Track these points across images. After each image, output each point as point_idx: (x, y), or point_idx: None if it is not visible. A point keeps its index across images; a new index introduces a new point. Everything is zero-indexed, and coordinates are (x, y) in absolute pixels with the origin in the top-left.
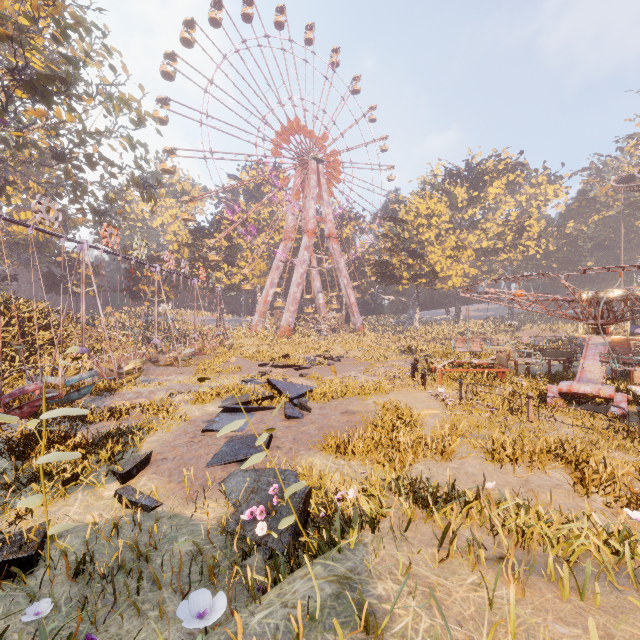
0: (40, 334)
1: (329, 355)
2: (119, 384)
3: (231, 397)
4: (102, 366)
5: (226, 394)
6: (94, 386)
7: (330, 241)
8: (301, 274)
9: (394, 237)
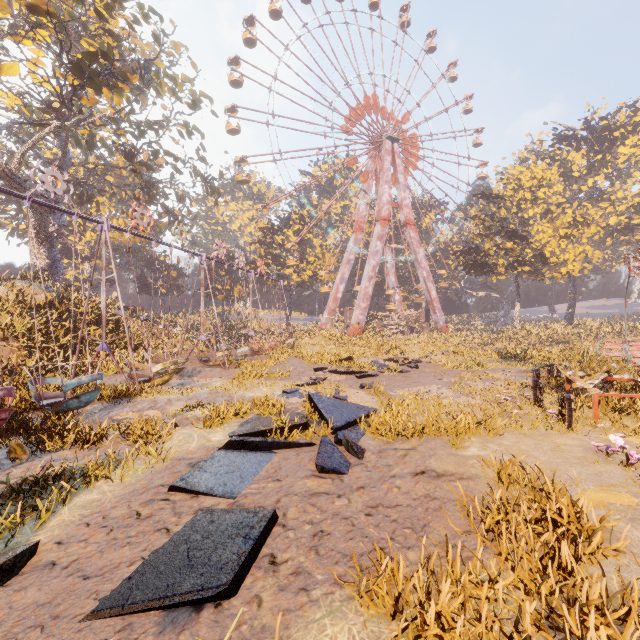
0: (93, 329)
1: (403, 359)
2: (138, 389)
3: (256, 417)
4: (135, 366)
5: (251, 412)
6: (110, 390)
7: (407, 229)
8: (373, 267)
9: (486, 218)
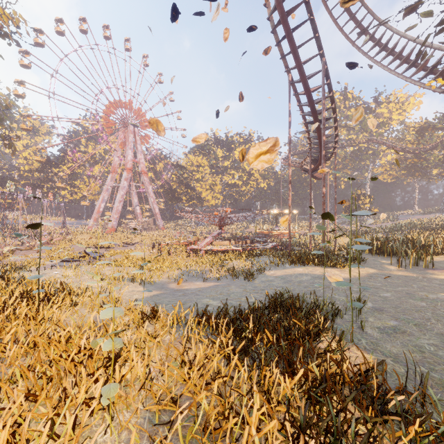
0: None
1: (130, 242)
2: (3, 256)
3: (66, 258)
4: None
5: (63, 258)
6: None
7: (142, 175)
8: (122, 195)
9: (180, 176)
